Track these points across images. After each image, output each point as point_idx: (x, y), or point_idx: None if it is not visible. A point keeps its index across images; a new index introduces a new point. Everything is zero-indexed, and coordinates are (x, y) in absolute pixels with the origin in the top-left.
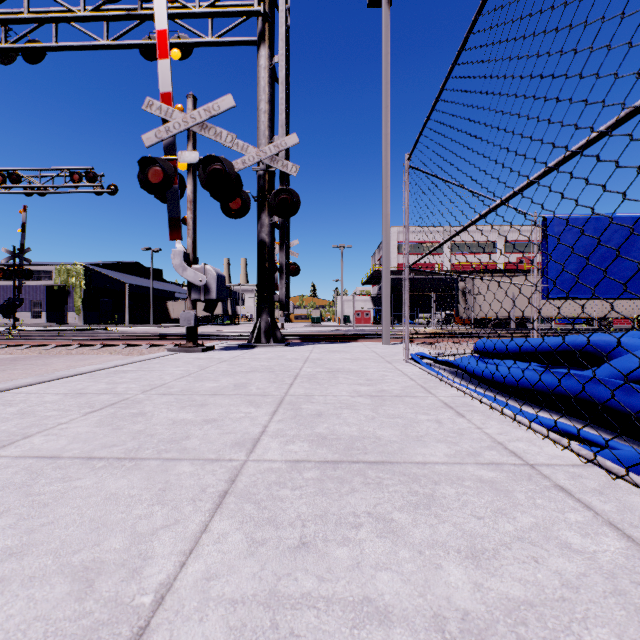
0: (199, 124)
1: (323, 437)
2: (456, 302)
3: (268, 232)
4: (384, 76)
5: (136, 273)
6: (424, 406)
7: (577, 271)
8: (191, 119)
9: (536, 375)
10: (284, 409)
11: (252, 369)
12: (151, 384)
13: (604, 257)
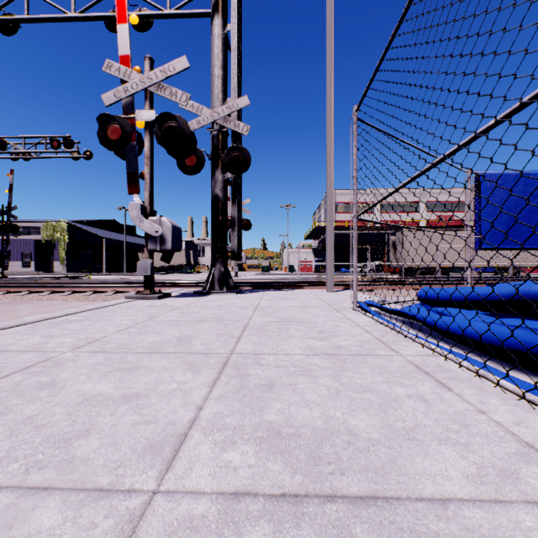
0: (155, 84)
1: (276, 431)
2: (387, 253)
3: (221, 188)
4: (328, 45)
5: (112, 229)
6: (394, 371)
7: (508, 223)
8: (148, 79)
9: (533, 336)
10: (227, 376)
11: (201, 318)
12: (88, 338)
13: (533, 210)
